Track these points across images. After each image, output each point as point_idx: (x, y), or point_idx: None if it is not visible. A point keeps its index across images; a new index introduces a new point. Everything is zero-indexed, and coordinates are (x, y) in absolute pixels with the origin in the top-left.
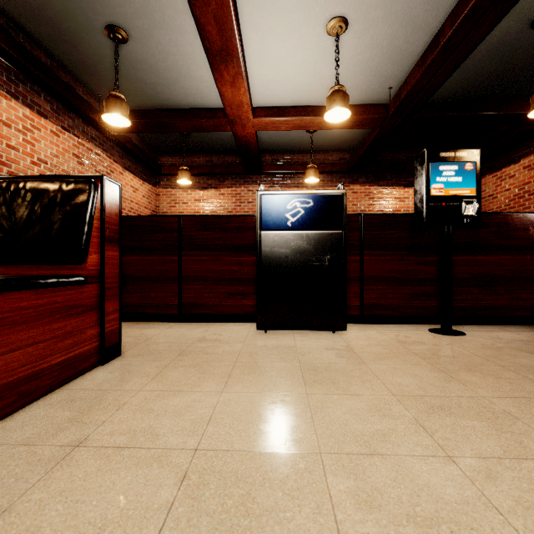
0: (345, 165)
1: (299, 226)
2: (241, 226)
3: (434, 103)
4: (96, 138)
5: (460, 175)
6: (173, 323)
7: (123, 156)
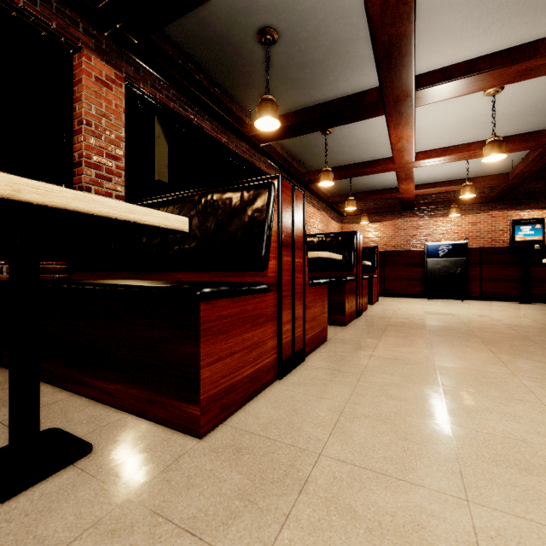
0: (484, 198)
1: (445, 256)
2: (414, 255)
3: (545, 168)
4: (324, 208)
5: (532, 231)
6: (381, 297)
7: (331, 212)
